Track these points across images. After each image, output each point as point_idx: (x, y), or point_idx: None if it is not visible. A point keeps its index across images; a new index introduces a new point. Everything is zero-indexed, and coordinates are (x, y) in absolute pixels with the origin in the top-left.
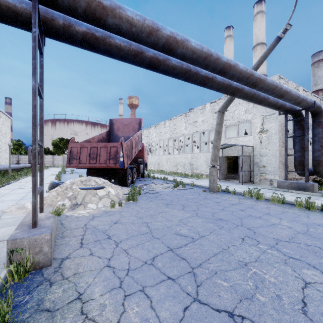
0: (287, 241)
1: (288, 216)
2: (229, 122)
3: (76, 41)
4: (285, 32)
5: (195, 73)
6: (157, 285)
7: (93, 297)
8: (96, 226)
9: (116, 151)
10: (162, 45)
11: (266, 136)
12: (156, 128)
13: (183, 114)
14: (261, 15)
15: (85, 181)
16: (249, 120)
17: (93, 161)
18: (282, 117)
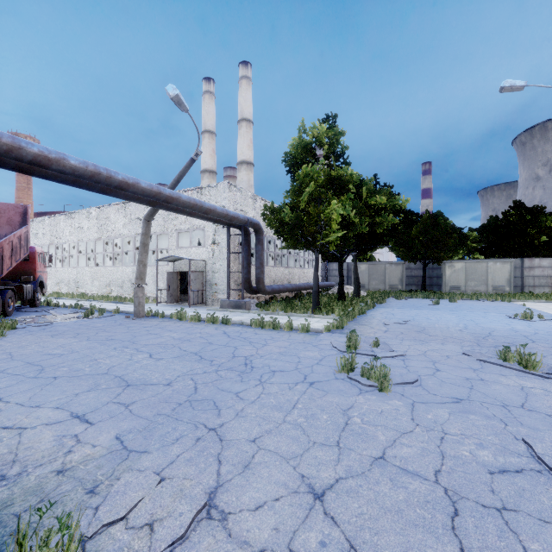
0: (154, 344)
1: (187, 330)
2: (182, 227)
3: None
4: (198, 155)
5: (89, 182)
6: (1, 378)
7: None
8: None
9: None
10: (29, 161)
11: (218, 249)
12: (71, 219)
13: (121, 203)
14: (247, 83)
15: None
16: (202, 227)
17: None
18: (234, 229)
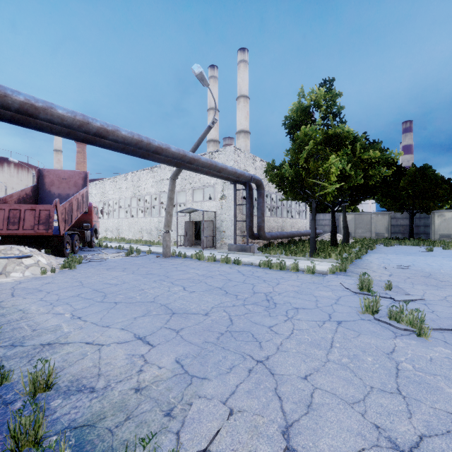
0: (184, 279)
1: (207, 268)
2: (196, 185)
3: (4, 119)
4: (214, 123)
5: (133, 149)
6: (78, 301)
7: (31, 309)
8: (25, 287)
9: (48, 215)
10: (94, 133)
11: (226, 202)
12: (114, 182)
13: (150, 168)
14: (244, 65)
15: (4, 250)
16: (212, 185)
17: (13, 227)
18: (239, 185)
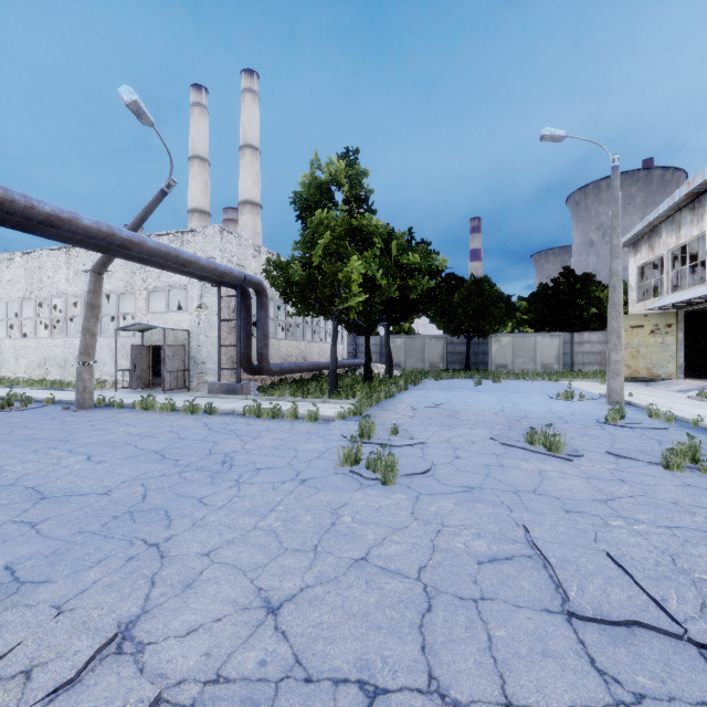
0: (98, 443)
1: (152, 423)
2: (155, 284)
3: None
4: (171, 187)
5: None
6: None
7: None
8: None
9: None
10: None
11: (206, 315)
12: None
13: (63, 248)
14: (253, 98)
15: None
16: (184, 286)
17: None
18: (229, 289)
